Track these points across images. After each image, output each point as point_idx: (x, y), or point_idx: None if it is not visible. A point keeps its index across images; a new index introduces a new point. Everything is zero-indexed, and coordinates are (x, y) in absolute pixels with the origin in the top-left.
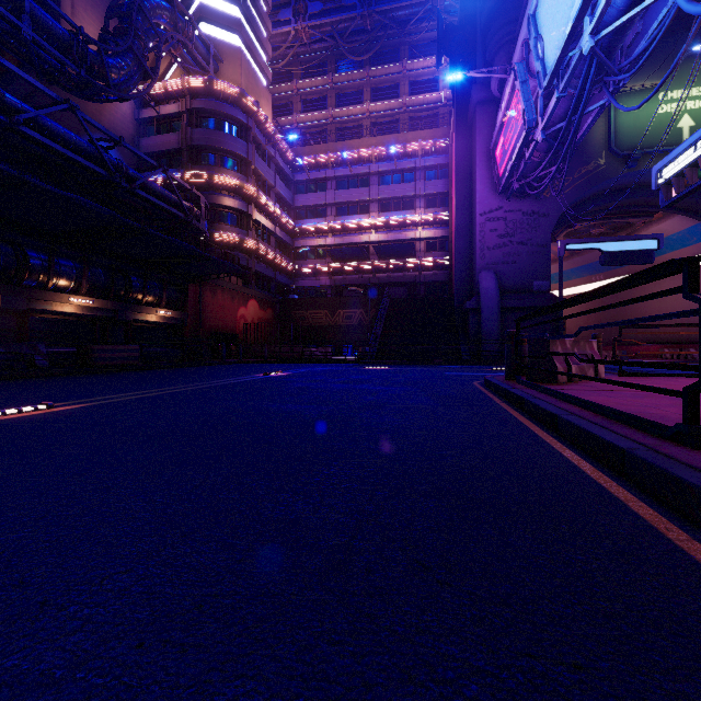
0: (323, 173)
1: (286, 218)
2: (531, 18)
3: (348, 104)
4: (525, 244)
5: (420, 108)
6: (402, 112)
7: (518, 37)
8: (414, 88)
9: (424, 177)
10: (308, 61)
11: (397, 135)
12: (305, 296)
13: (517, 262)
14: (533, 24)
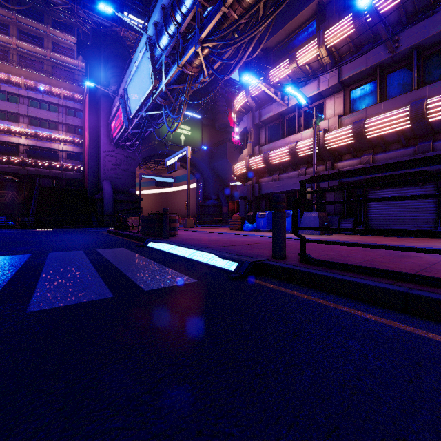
0: None
1: None
2: (126, 89)
3: None
4: (125, 171)
5: (61, 63)
6: (46, 59)
7: (121, 84)
8: (56, 47)
9: (65, 112)
10: None
11: (43, 77)
12: None
13: (122, 178)
14: (127, 92)
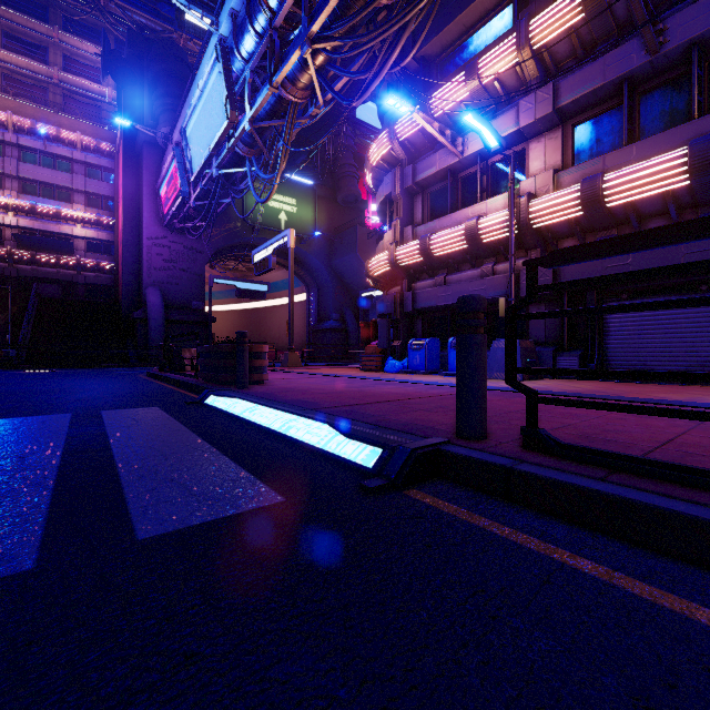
0: None
1: None
2: (184, 130)
3: None
4: (186, 271)
5: (78, 91)
6: (53, 83)
7: (177, 123)
8: (70, 64)
9: (85, 173)
10: None
11: (47, 112)
12: None
13: (180, 284)
14: (185, 135)
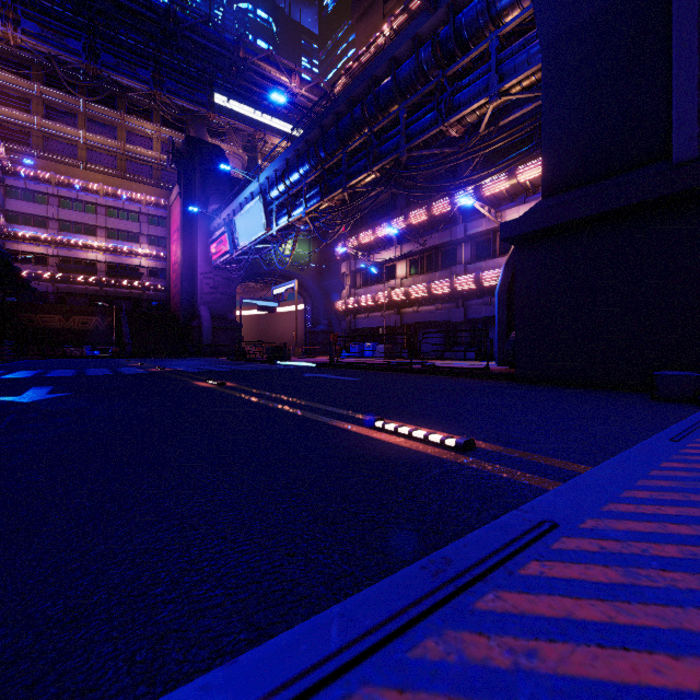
0: (45, 188)
1: (5, 224)
2: (234, 221)
3: (60, 120)
4: (224, 294)
5: (137, 157)
6: (120, 153)
7: (226, 209)
8: (131, 137)
9: (147, 221)
10: (4, 52)
11: (123, 180)
12: (20, 298)
13: (220, 303)
14: (235, 224)
